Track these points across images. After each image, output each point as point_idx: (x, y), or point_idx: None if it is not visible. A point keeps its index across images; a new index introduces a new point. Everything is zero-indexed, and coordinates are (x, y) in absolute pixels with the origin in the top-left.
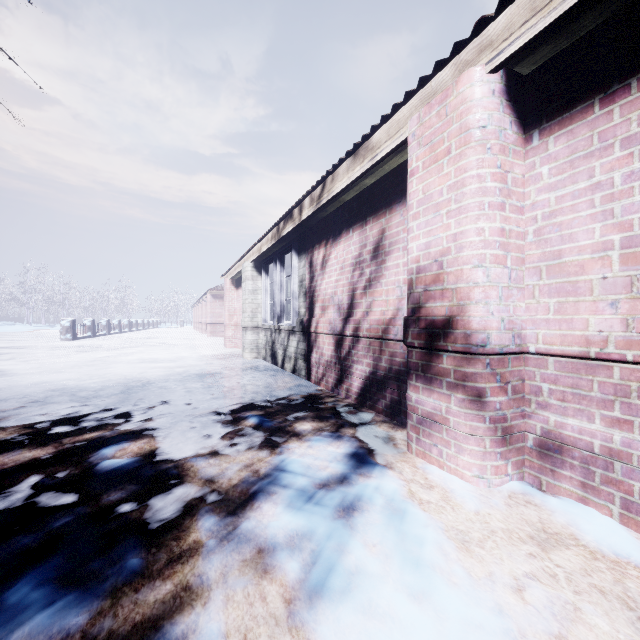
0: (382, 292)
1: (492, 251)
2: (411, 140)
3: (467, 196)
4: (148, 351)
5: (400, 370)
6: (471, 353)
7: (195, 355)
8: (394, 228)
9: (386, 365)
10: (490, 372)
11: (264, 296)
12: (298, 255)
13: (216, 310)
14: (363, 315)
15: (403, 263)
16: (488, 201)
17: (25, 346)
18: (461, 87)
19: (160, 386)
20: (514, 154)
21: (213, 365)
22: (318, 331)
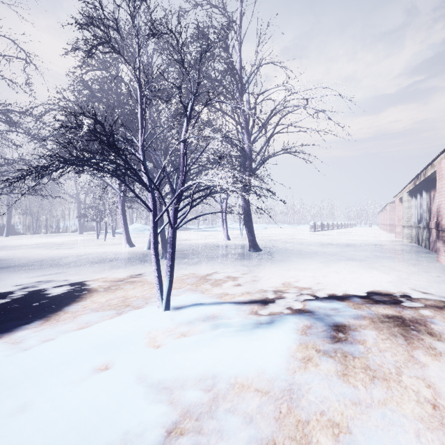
0: None
1: None
2: (436, 171)
3: (442, 191)
4: (351, 237)
5: None
6: (442, 231)
7: (375, 240)
8: None
9: None
10: None
11: (414, 210)
12: (426, 192)
13: (393, 216)
14: None
15: None
16: None
17: (299, 233)
18: (441, 163)
19: (358, 245)
20: None
21: (383, 243)
22: (431, 227)
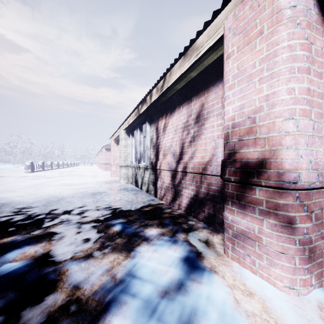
0: (202, 144)
1: (301, 106)
2: (227, 33)
3: (279, 63)
4: (69, 179)
5: (215, 194)
6: (283, 188)
7: (94, 181)
8: (210, 102)
9: (205, 191)
10: (299, 204)
11: (131, 148)
12: (149, 124)
13: (108, 156)
14: (189, 159)
15: (217, 124)
16: (297, 66)
17: (4, 176)
18: None
19: (68, 201)
20: (316, 30)
21: (102, 187)
22: (161, 168)
